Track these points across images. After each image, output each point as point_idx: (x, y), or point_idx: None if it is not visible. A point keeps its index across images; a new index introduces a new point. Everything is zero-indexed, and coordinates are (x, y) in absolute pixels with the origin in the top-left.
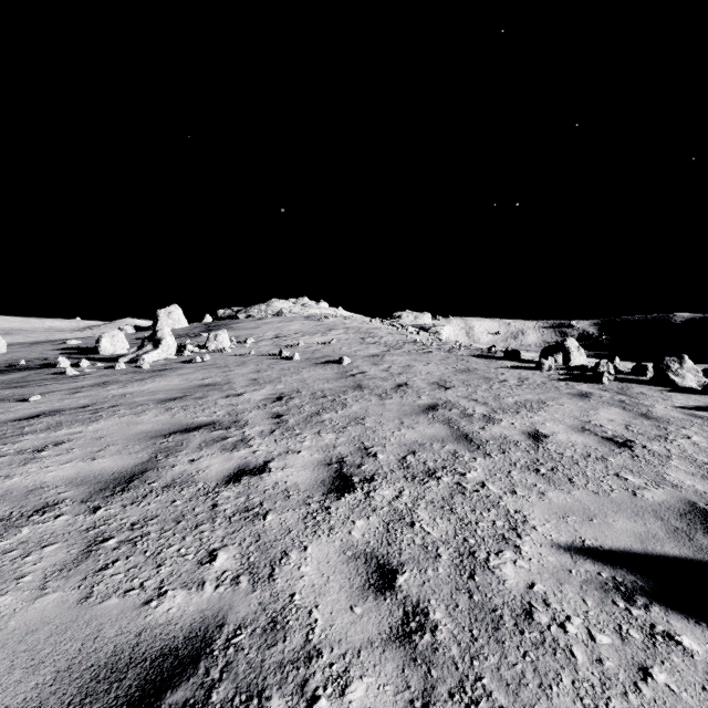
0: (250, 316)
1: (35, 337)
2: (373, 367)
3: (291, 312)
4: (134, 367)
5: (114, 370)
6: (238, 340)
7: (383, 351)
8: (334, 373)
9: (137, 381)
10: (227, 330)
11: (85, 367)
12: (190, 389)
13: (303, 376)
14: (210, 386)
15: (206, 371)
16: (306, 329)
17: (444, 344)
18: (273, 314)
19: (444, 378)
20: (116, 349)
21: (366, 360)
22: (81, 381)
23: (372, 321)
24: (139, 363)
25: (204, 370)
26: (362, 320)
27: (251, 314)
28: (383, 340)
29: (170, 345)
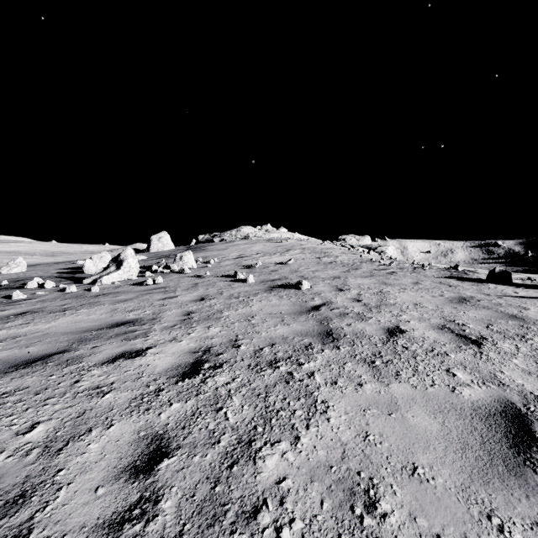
0: (223, 240)
1: (71, 258)
2: (338, 295)
3: (256, 236)
4: (84, 290)
5: (63, 293)
6: (205, 260)
7: (342, 271)
8: (291, 303)
9: (57, 312)
10: (201, 251)
11: (48, 289)
12: (93, 332)
13: (251, 309)
14: (125, 325)
15: (147, 297)
16: (267, 249)
17: (401, 263)
18: (241, 238)
19: (448, 317)
20: (98, 268)
21: (327, 283)
22: (6, 309)
23: (325, 242)
24: (97, 284)
25: (146, 295)
26: (315, 241)
27: (224, 238)
28: (338, 259)
29: (132, 266)
